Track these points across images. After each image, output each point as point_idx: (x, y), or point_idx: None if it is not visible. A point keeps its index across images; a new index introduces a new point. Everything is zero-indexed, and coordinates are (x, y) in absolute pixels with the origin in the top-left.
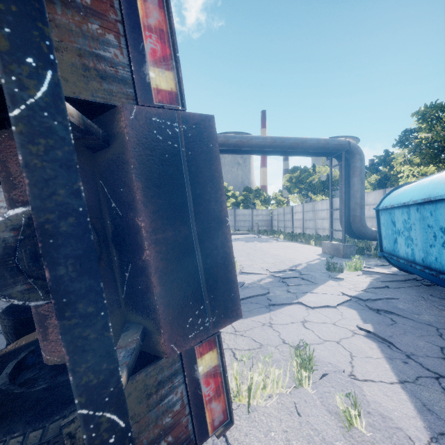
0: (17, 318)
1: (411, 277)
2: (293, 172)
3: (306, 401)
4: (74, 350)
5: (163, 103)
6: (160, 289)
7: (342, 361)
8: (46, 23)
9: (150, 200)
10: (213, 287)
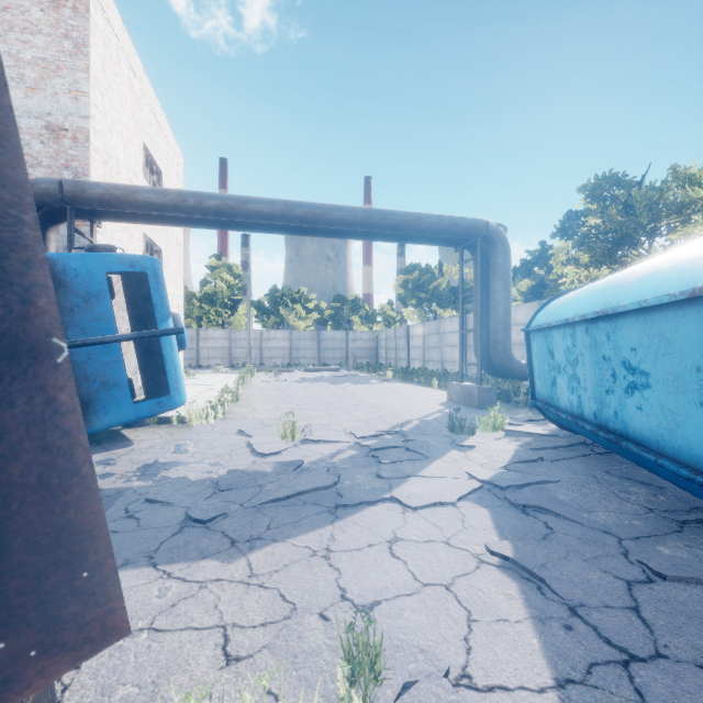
0: None
1: (577, 439)
2: (410, 273)
3: None
4: None
5: None
6: None
7: (450, 637)
8: None
9: None
10: None
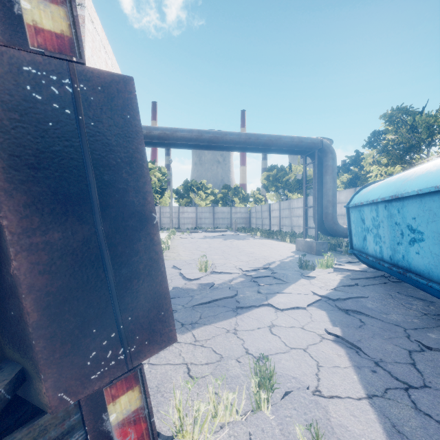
0: None
1: (379, 273)
2: (270, 171)
3: (264, 430)
4: None
5: (46, 49)
6: (38, 316)
7: (308, 373)
8: None
9: (19, 187)
10: (131, 306)
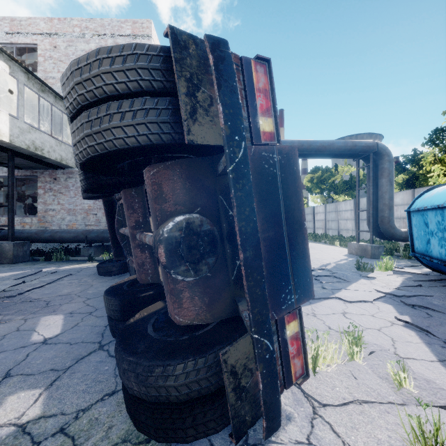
0: (123, 299)
1: (444, 277)
2: (315, 172)
3: (360, 370)
4: (252, 299)
5: (266, 141)
6: (266, 272)
7: (385, 344)
8: (241, 115)
9: (261, 210)
10: (296, 273)
